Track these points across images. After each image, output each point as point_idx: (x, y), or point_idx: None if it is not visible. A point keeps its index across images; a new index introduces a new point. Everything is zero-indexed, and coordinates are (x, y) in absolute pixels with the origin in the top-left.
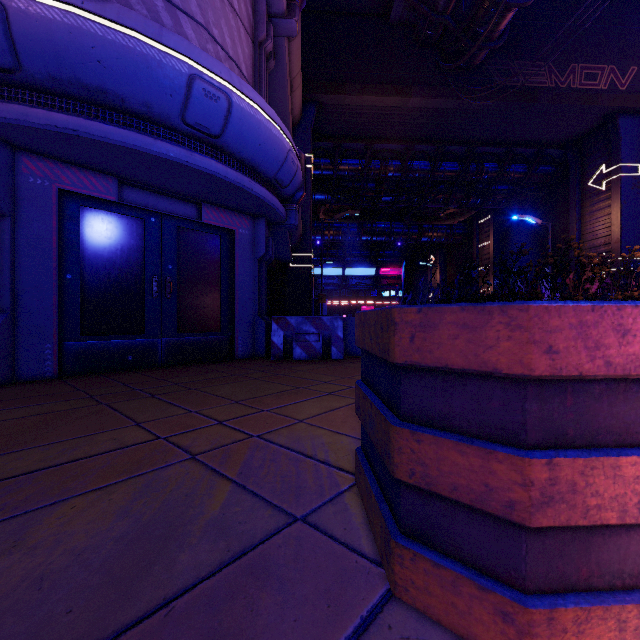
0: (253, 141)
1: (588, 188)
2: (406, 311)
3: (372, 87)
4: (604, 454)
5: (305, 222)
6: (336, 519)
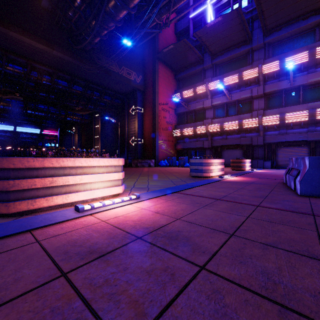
0: None
1: (130, 112)
2: None
3: (29, 34)
4: (25, 179)
5: None
6: None
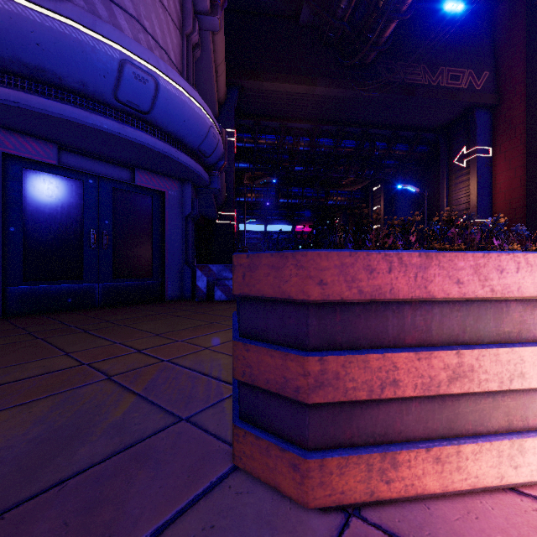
0: (178, 118)
1: (454, 165)
2: (240, 257)
3: (285, 76)
4: (358, 353)
5: (229, 186)
6: (213, 418)
